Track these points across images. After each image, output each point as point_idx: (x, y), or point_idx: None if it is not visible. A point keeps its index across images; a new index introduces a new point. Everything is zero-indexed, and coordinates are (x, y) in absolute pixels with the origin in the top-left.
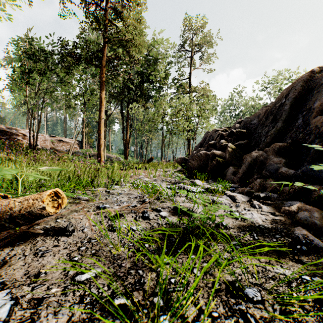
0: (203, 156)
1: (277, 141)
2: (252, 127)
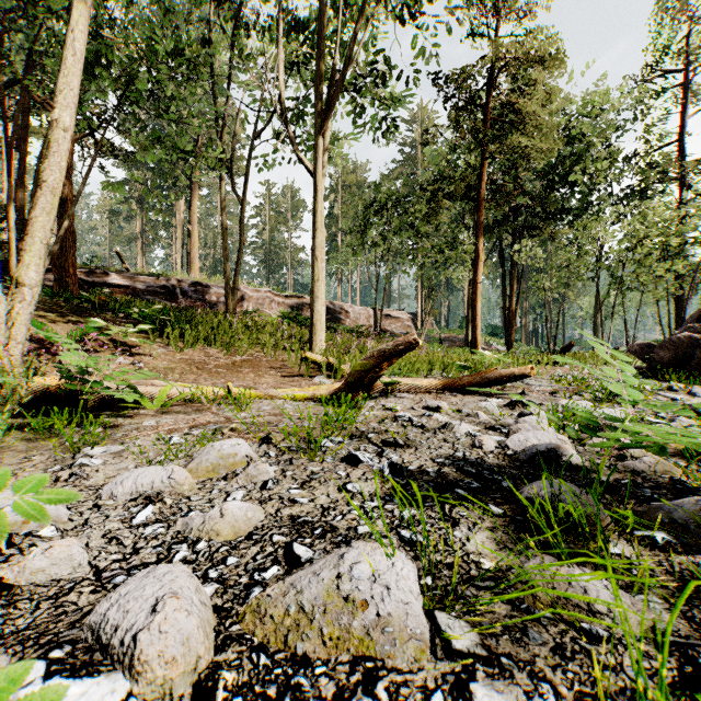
0: (683, 342)
1: None
2: None
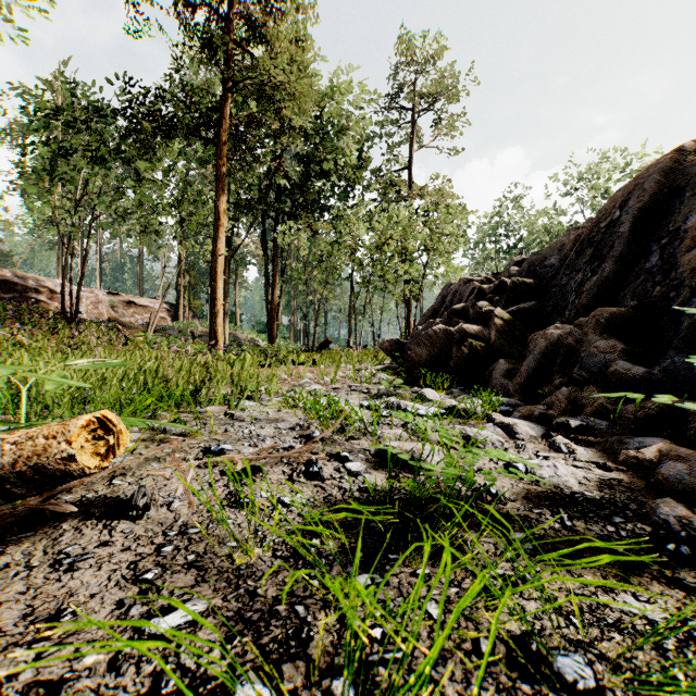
0: (440, 337)
1: (603, 303)
2: (547, 274)
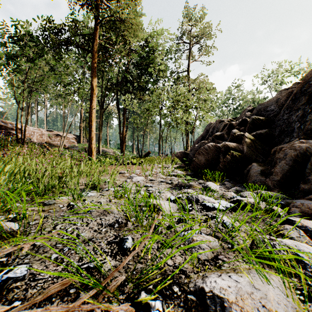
0: (212, 149)
1: None
2: (270, 115)
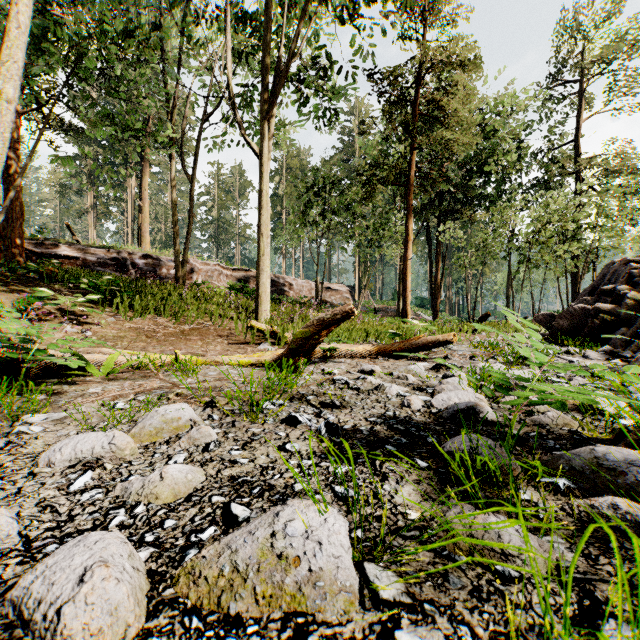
0: (579, 313)
1: None
2: None
